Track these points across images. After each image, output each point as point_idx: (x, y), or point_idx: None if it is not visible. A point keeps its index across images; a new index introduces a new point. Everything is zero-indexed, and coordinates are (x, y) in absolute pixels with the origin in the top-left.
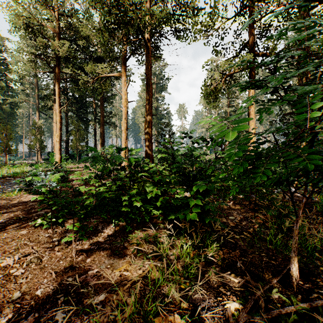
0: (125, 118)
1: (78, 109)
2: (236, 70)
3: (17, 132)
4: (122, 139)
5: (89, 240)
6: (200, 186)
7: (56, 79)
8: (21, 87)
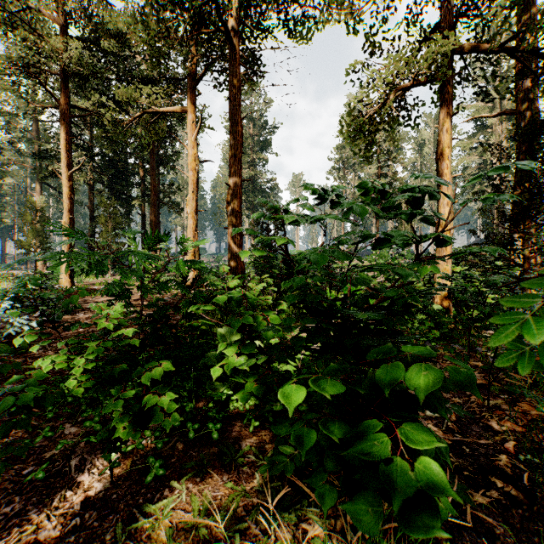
0: (194, 191)
1: (112, 177)
2: (416, 83)
3: (1, 219)
4: (189, 229)
5: (10, 534)
6: (413, 380)
7: (62, 116)
8: (6, 137)
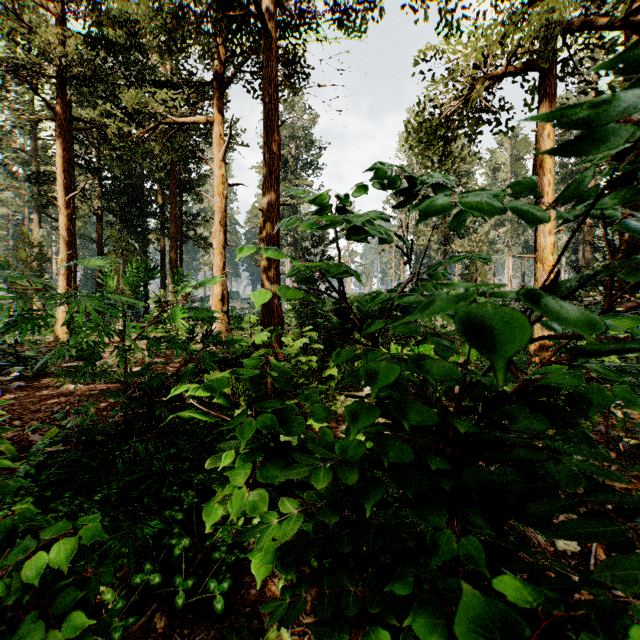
0: (222, 221)
1: (125, 206)
2: (509, 70)
3: None
4: (215, 268)
5: None
6: None
7: (58, 128)
8: None
